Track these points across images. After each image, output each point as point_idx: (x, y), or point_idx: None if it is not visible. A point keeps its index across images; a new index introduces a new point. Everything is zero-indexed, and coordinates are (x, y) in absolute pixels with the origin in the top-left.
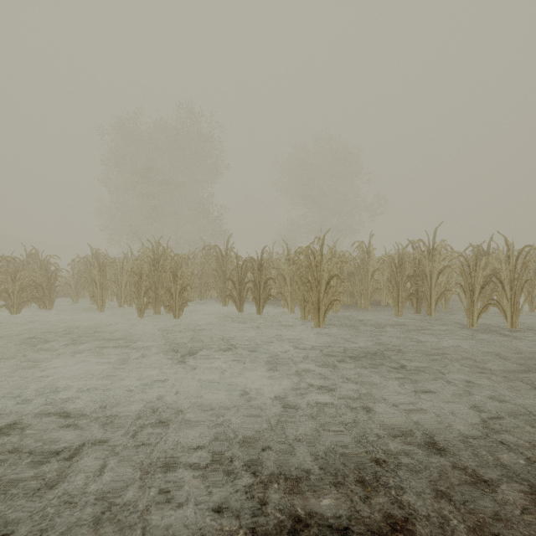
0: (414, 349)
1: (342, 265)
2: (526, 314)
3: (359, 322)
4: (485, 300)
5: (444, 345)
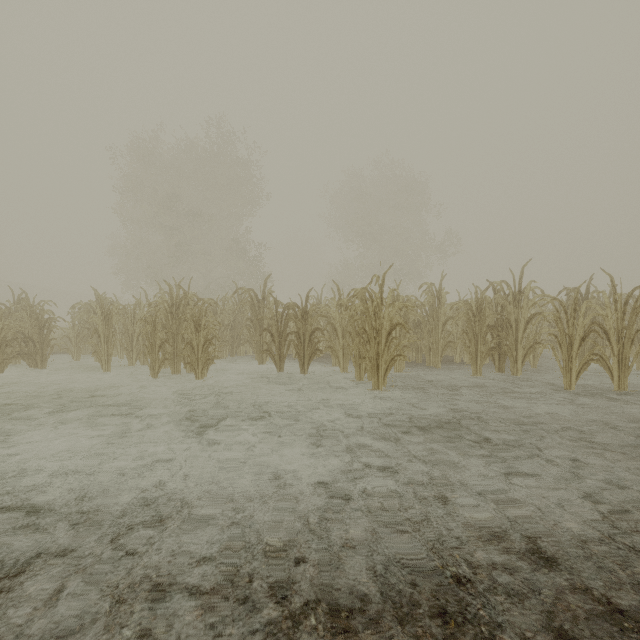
0: (500, 417)
1: (406, 312)
2: (633, 373)
3: (428, 384)
4: (586, 355)
5: (537, 412)
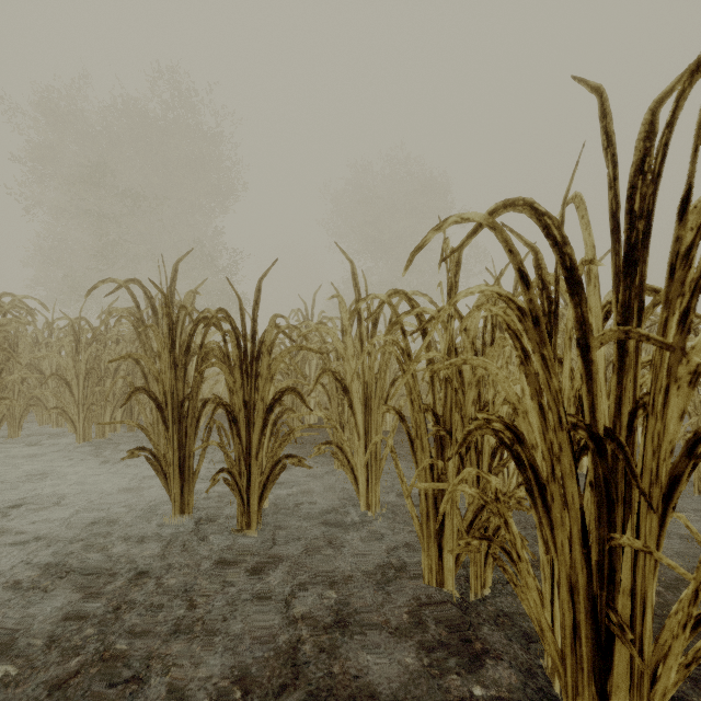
0: None
1: None
2: None
3: None
4: None
5: None
